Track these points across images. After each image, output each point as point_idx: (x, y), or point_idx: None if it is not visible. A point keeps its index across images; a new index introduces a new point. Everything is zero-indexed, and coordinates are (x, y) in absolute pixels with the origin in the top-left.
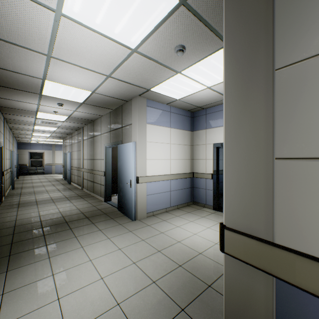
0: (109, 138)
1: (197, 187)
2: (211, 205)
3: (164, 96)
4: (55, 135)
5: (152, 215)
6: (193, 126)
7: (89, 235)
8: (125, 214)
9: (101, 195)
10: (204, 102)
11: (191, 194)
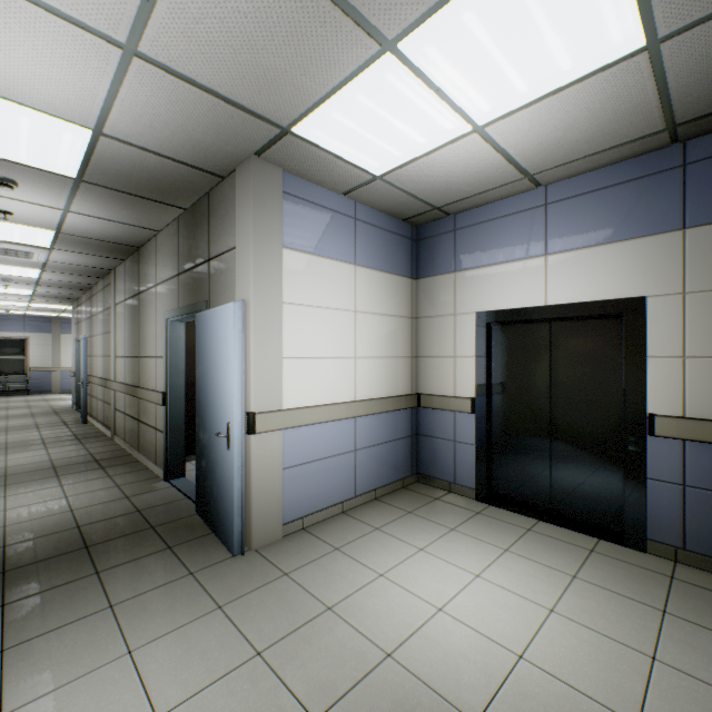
0: (177, 294)
1: (428, 434)
2: (470, 487)
3: (336, 163)
4: (47, 291)
5: (299, 527)
6: (418, 264)
7: (60, 635)
8: (215, 530)
9: (156, 460)
10: (454, 190)
11: (412, 453)
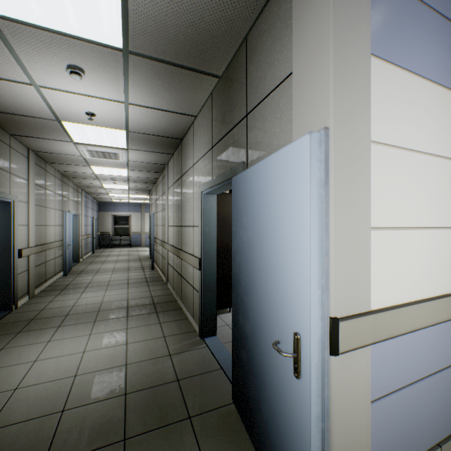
0: (210, 167)
1: None
2: None
3: None
4: (134, 186)
5: None
6: None
7: None
8: None
9: (193, 314)
10: None
11: None
